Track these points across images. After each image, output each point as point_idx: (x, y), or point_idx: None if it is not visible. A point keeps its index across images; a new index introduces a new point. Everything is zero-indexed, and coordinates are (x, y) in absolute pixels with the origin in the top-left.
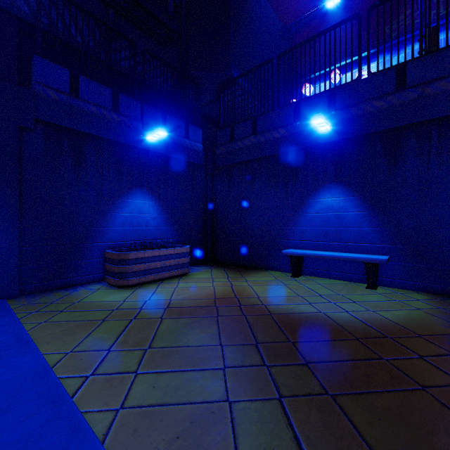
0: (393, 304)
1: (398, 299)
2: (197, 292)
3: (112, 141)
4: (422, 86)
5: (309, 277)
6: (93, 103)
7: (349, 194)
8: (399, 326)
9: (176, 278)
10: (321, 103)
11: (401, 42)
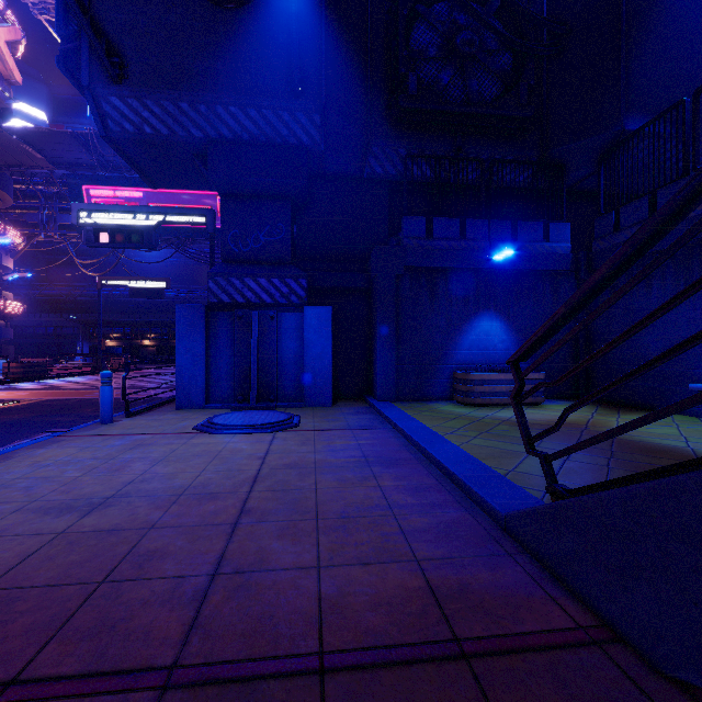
0: None
1: None
2: (542, 417)
3: (460, 268)
4: None
5: None
6: (443, 238)
7: None
8: None
9: (526, 406)
10: None
11: None
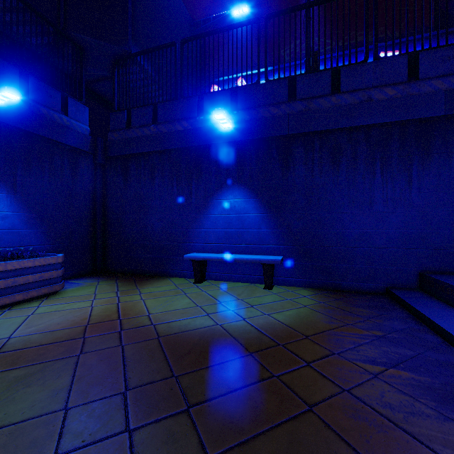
0: (285, 303)
1: (289, 298)
2: (62, 319)
3: None
4: (307, 100)
5: (213, 282)
6: None
7: (249, 196)
8: (289, 329)
9: (39, 299)
10: (224, 101)
11: (292, 66)
